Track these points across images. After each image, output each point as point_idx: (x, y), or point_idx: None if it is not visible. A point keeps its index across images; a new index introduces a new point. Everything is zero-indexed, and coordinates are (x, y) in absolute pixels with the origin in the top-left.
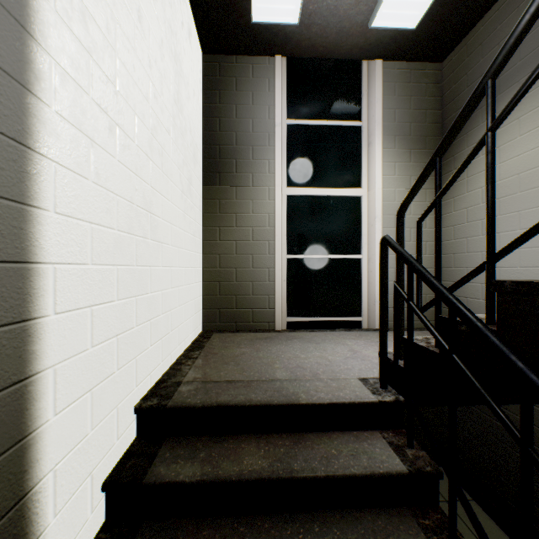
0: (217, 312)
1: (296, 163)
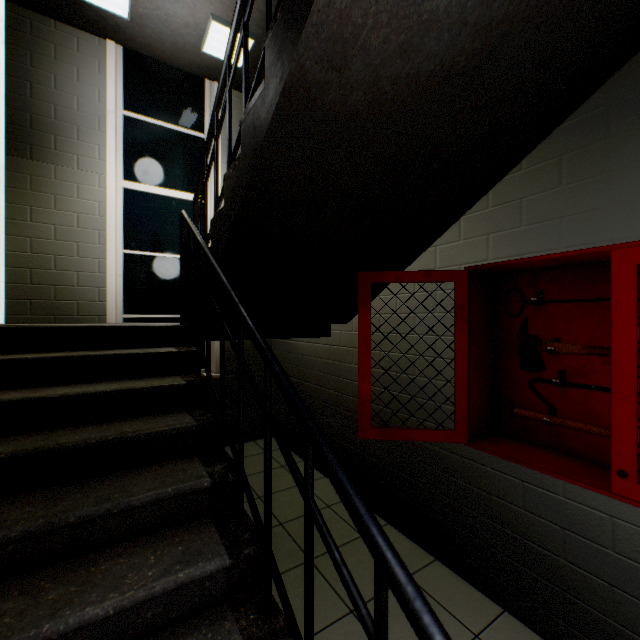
0: (28, 304)
1: (135, 158)
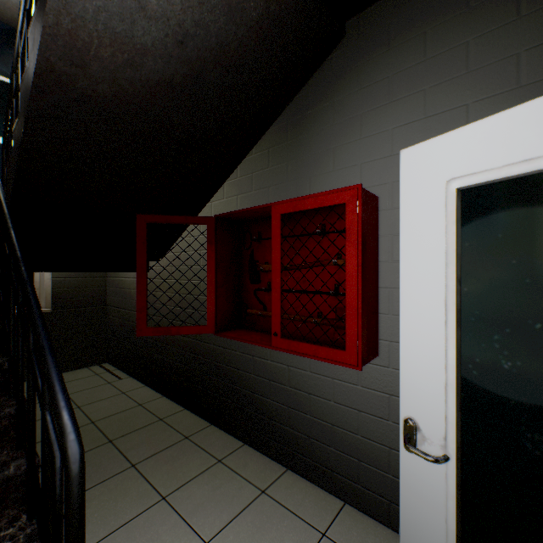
0: None
1: None
